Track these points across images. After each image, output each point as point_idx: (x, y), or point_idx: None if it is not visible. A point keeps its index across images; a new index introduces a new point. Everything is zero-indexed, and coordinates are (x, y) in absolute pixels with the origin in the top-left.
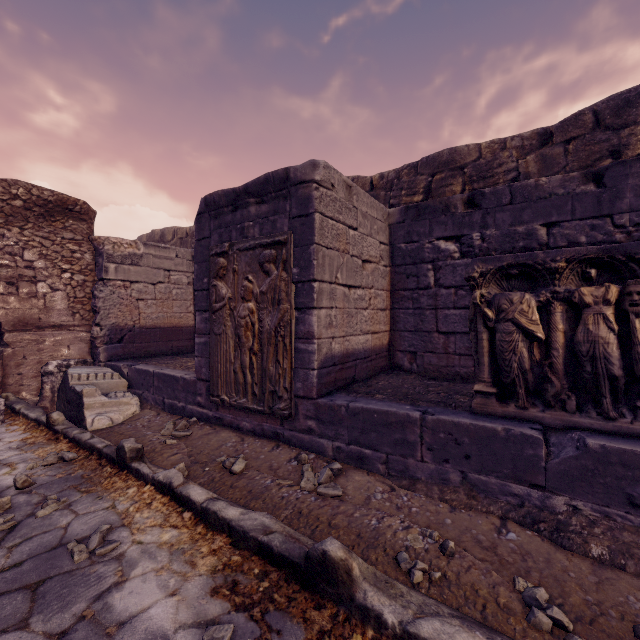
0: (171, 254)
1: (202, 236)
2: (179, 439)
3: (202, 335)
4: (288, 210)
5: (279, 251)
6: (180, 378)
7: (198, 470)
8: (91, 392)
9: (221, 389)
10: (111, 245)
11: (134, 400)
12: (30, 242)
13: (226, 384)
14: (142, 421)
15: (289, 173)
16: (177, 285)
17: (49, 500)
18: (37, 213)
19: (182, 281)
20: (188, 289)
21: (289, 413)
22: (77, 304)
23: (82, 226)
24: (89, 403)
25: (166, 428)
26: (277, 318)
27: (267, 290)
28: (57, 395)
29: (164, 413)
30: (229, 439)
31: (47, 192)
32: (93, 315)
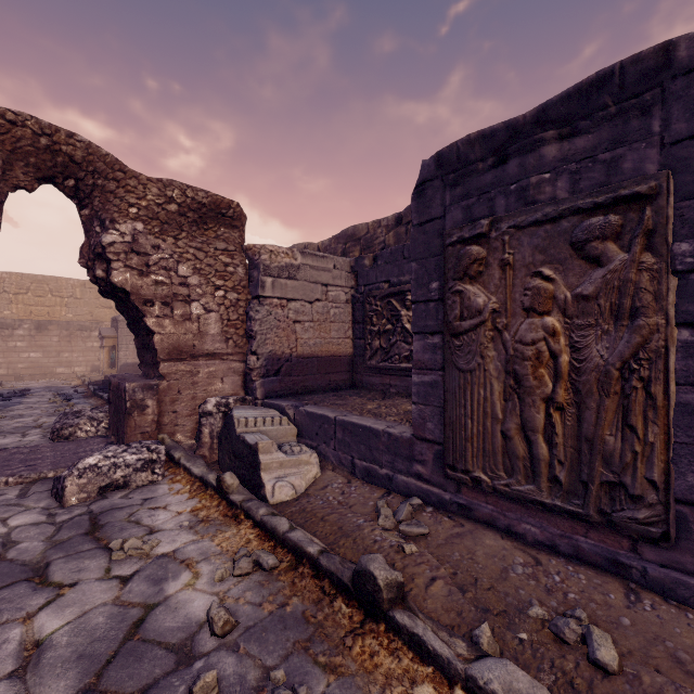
0: (328, 264)
1: (426, 217)
2: (414, 540)
3: (425, 371)
4: (656, 131)
5: (630, 215)
6: (381, 432)
7: (507, 636)
8: (267, 446)
9: (472, 461)
10: (267, 254)
11: (313, 457)
12: (184, 254)
13: (483, 454)
14: (333, 492)
15: (670, 52)
16: (334, 303)
17: (280, 693)
18: (191, 220)
19: (340, 298)
20: (346, 308)
21: (662, 532)
22: (230, 328)
23: (234, 234)
24: (266, 462)
25: (383, 515)
26: (629, 344)
27: (598, 291)
28: (218, 443)
29: (356, 480)
30: (508, 555)
31: (201, 193)
32: (246, 341)
